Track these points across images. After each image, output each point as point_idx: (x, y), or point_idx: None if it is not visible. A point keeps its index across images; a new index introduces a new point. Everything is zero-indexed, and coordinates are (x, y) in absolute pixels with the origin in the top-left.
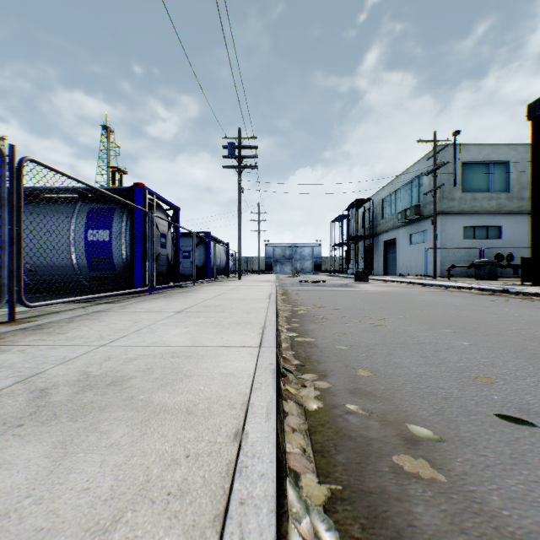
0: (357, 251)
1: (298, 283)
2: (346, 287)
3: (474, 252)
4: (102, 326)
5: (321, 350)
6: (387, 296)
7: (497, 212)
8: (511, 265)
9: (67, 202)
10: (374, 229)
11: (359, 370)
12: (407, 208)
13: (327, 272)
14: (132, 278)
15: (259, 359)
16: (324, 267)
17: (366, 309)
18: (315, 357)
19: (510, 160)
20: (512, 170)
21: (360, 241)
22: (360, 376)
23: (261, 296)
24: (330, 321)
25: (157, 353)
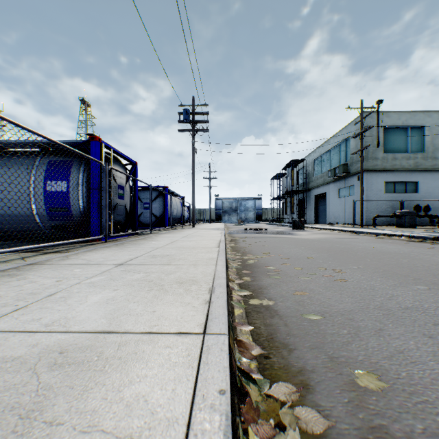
0: (292, 204)
1: (243, 230)
2: (286, 234)
3: (394, 204)
4: (13, 287)
5: (286, 321)
6: (328, 243)
7: (414, 169)
8: (428, 215)
9: (29, 155)
10: (306, 185)
11: (356, 372)
12: (336, 167)
13: (267, 221)
14: (88, 227)
15: (200, 372)
16: (264, 217)
17: (315, 257)
18: (281, 336)
19: (426, 125)
20: (427, 133)
21: (295, 195)
22: (363, 387)
23: (210, 244)
24: (283, 274)
25: (34, 354)
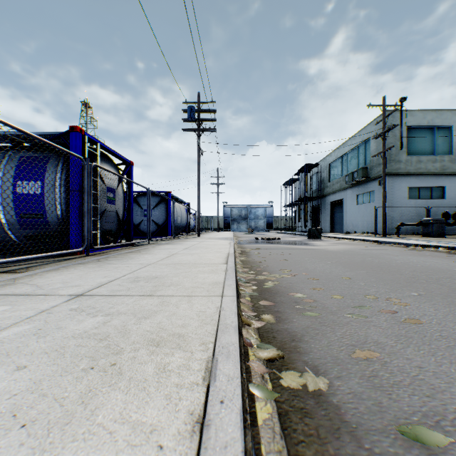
0: (306, 211)
1: (254, 240)
2: (303, 244)
3: (419, 211)
4: None
5: (372, 453)
6: (357, 256)
7: (441, 173)
8: None
9: None
10: (321, 191)
11: None
12: (355, 171)
13: (278, 230)
14: (67, 237)
15: None
16: (275, 226)
17: (351, 277)
18: None
19: (453, 125)
20: (455, 134)
21: (308, 202)
22: None
23: (216, 259)
24: (320, 306)
25: None
